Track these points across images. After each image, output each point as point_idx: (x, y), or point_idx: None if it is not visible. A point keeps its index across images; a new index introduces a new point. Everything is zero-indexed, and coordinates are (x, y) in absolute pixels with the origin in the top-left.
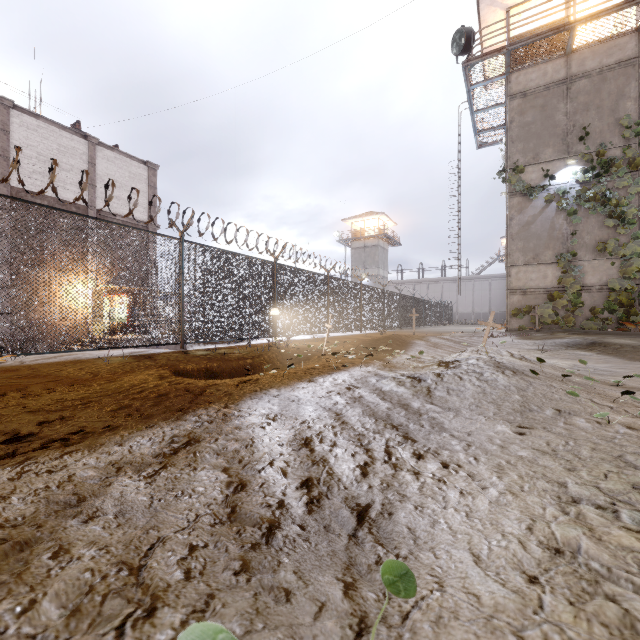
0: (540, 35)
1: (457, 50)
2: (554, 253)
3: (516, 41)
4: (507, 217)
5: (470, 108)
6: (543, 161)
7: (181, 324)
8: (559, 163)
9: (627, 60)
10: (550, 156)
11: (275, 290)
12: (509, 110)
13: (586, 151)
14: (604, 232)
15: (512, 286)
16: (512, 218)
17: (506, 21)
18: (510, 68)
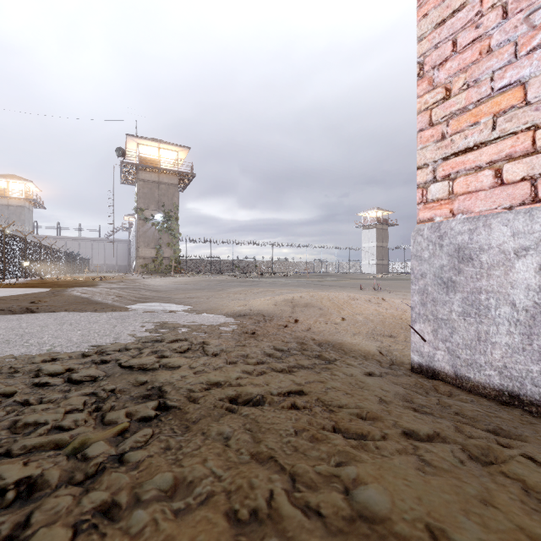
0: (150, 166)
1: (118, 153)
2: (155, 244)
3: (142, 164)
4: (138, 227)
5: (121, 172)
6: (151, 209)
7: (4, 270)
8: (156, 212)
9: (176, 184)
10: (153, 208)
11: (25, 253)
12: (139, 185)
13: (164, 210)
14: (169, 239)
15: (140, 255)
16: (140, 228)
17: (137, 148)
18: (139, 169)
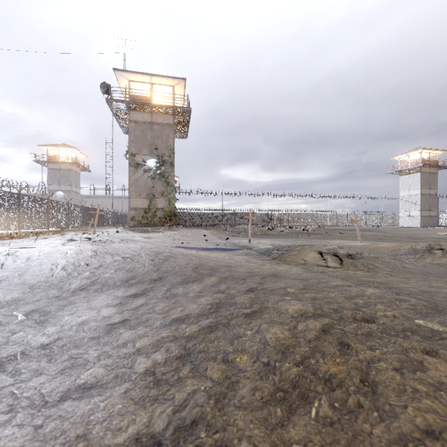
0: (138, 103)
1: (104, 90)
2: (147, 194)
3: (129, 100)
4: (129, 175)
5: (115, 117)
6: (143, 154)
7: None
8: (149, 156)
9: (171, 124)
10: (146, 153)
11: None
12: (130, 127)
13: (158, 154)
14: (164, 188)
15: (131, 206)
16: (131, 176)
17: (128, 86)
18: (130, 108)
